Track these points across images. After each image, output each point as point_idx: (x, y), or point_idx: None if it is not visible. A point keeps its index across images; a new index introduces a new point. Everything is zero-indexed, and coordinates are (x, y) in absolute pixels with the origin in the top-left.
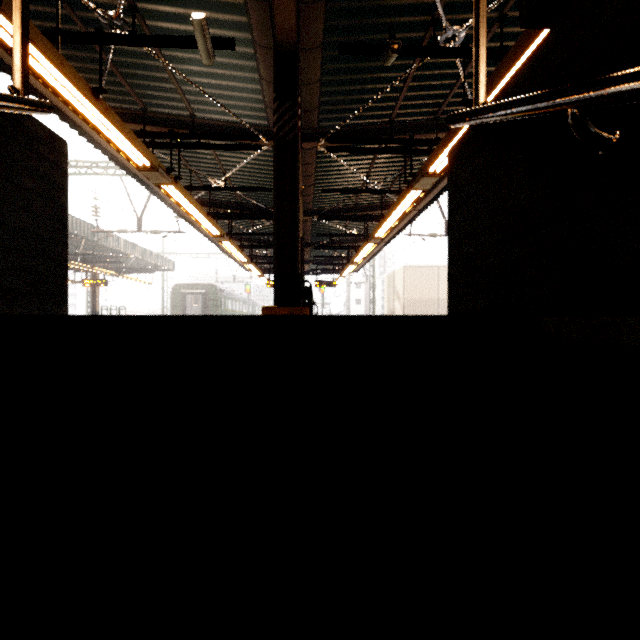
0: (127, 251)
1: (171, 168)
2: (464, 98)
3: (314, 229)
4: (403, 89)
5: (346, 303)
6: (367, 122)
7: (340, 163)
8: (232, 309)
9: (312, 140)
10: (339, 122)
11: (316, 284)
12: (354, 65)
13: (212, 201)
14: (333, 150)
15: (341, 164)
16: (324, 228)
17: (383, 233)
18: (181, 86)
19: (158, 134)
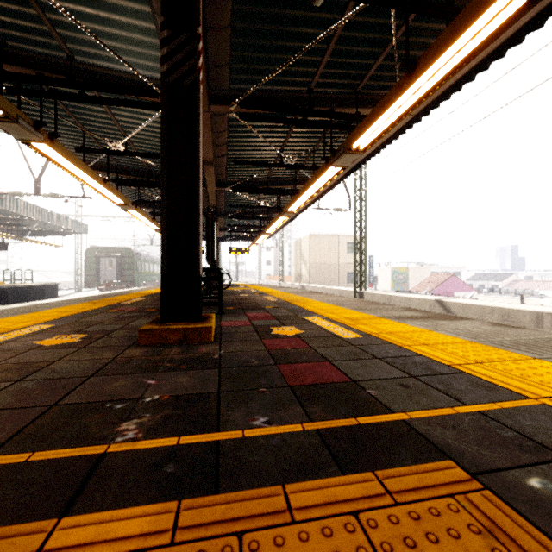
0: (28, 214)
1: (40, 121)
2: (407, 58)
3: (228, 200)
4: (327, 51)
5: (258, 264)
6: (284, 89)
7: (254, 134)
8: (149, 271)
9: (223, 103)
10: (253, 86)
11: (230, 250)
12: (272, 10)
13: (116, 166)
14: (247, 117)
15: (255, 135)
16: (238, 199)
17: (296, 208)
18: (47, 13)
19: (22, 76)
